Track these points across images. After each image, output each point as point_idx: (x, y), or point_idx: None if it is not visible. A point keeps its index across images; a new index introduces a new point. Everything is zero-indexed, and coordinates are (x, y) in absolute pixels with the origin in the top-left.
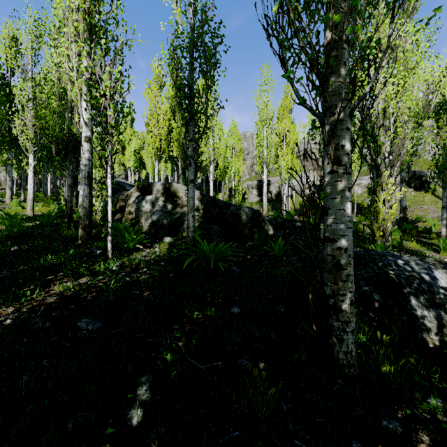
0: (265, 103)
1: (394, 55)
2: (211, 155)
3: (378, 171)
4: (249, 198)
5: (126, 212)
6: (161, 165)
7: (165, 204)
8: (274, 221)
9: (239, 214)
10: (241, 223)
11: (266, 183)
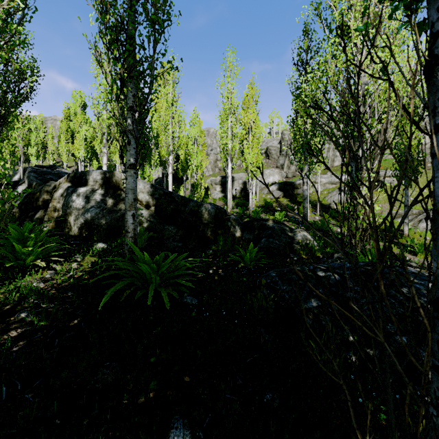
0: (230, 90)
1: (381, 26)
2: (171, 145)
3: (357, 164)
4: (213, 194)
5: (49, 209)
6: (116, 156)
7: (104, 199)
8: (240, 220)
9: (199, 212)
10: (202, 223)
11: (231, 177)
